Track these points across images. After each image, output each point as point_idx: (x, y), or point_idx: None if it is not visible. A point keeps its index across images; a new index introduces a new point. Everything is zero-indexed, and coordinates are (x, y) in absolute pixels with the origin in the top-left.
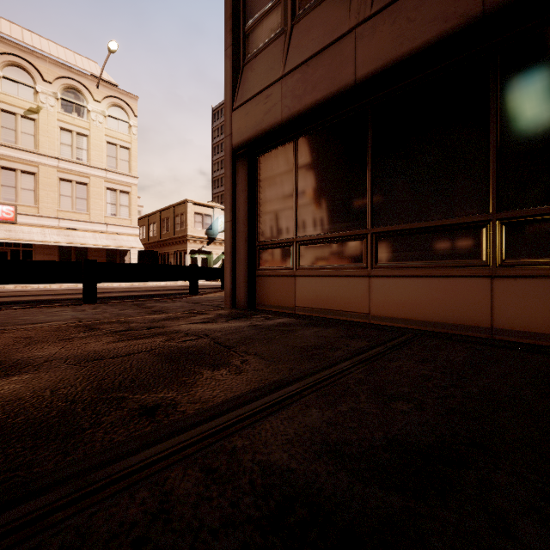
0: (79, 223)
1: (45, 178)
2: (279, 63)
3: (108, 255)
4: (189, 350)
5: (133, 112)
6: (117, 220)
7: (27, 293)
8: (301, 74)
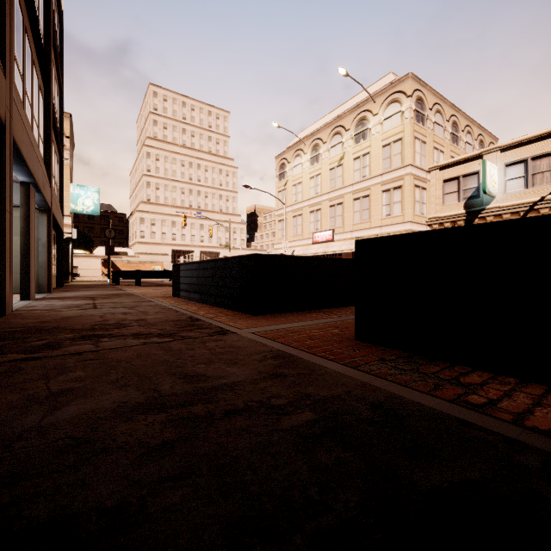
0: (363, 231)
1: (347, 203)
2: None
3: None
4: None
5: (405, 94)
6: (391, 219)
7: None
8: None
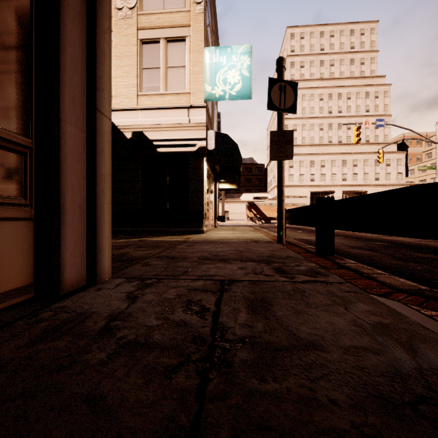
0: None
1: None
2: None
3: None
4: None
5: None
6: None
7: None
8: None
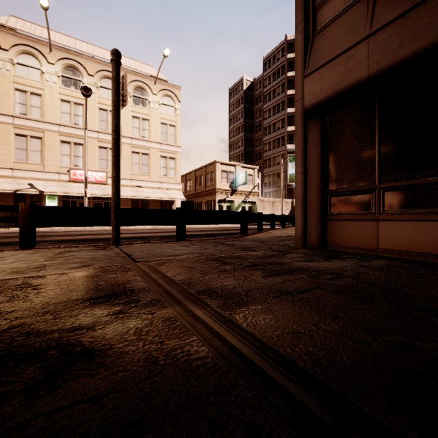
0: (143, 182)
1: (123, 152)
2: (363, 24)
3: (161, 205)
4: (355, 289)
5: (177, 98)
6: (167, 179)
7: (122, 231)
8: (395, 28)
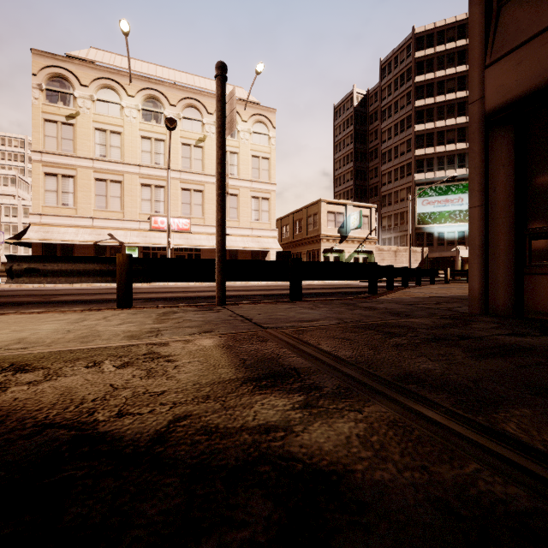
0: (232, 229)
1: (208, 194)
2: None
3: (253, 256)
4: None
5: (272, 124)
6: (259, 224)
7: (212, 289)
8: None
